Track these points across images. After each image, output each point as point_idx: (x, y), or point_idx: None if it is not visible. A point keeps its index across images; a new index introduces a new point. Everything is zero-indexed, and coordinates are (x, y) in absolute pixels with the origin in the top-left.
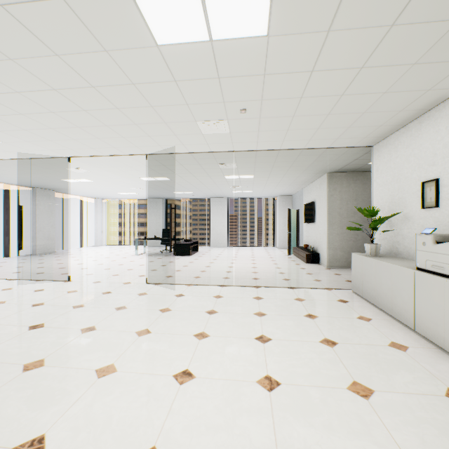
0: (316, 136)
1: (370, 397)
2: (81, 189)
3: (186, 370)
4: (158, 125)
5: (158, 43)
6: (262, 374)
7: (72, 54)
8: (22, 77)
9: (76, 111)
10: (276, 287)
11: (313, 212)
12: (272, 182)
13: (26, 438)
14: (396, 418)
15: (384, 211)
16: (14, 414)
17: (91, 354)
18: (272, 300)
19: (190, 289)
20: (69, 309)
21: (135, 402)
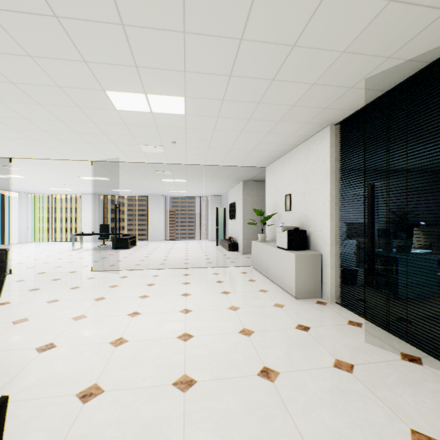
0: (227, 159)
1: (237, 310)
2: (7, 183)
3: (135, 311)
4: (107, 144)
5: (118, 109)
6: (182, 308)
7: (53, 106)
8: (1, 110)
9: (37, 131)
10: (201, 268)
11: (235, 211)
12: (202, 185)
13: (41, 344)
14: (245, 315)
15: (271, 212)
16: (25, 339)
17: (64, 312)
18: (196, 275)
19: (132, 272)
20: (26, 291)
21: (105, 326)
